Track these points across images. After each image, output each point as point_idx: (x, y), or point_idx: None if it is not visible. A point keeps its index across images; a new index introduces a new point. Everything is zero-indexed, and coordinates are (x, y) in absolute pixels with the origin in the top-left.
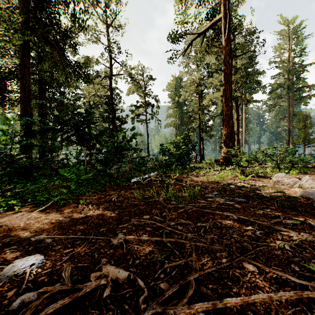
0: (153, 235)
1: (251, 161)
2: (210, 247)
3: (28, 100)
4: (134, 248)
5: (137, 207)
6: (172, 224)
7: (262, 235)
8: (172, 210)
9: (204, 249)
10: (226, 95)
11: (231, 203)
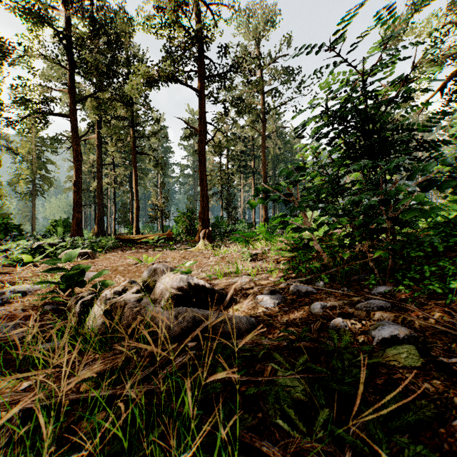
0: None
1: None
2: None
3: None
4: None
5: None
6: None
7: None
8: None
9: None
10: (98, 191)
11: None
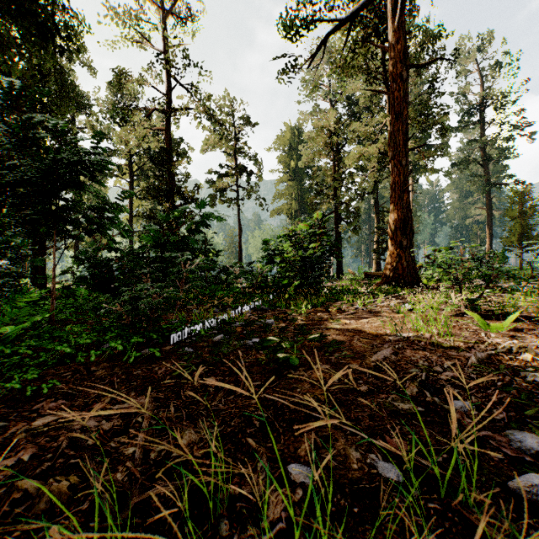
0: None
1: (497, 277)
2: None
3: None
4: None
5: None
6: None
7: None
8: None
9: None
10: (395, 142)
11: None
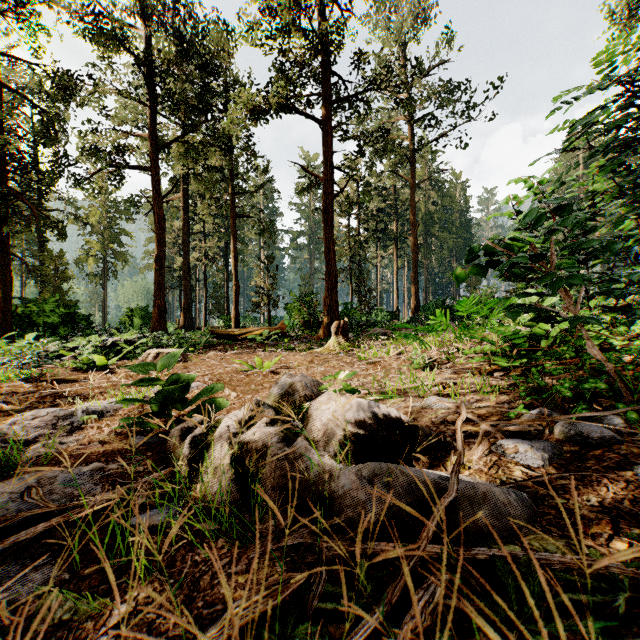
0: None
1: None
2: None
3: None
4: None
5: None
6: None
7: None
8: None
9: None
10: (184, 270)
11: None
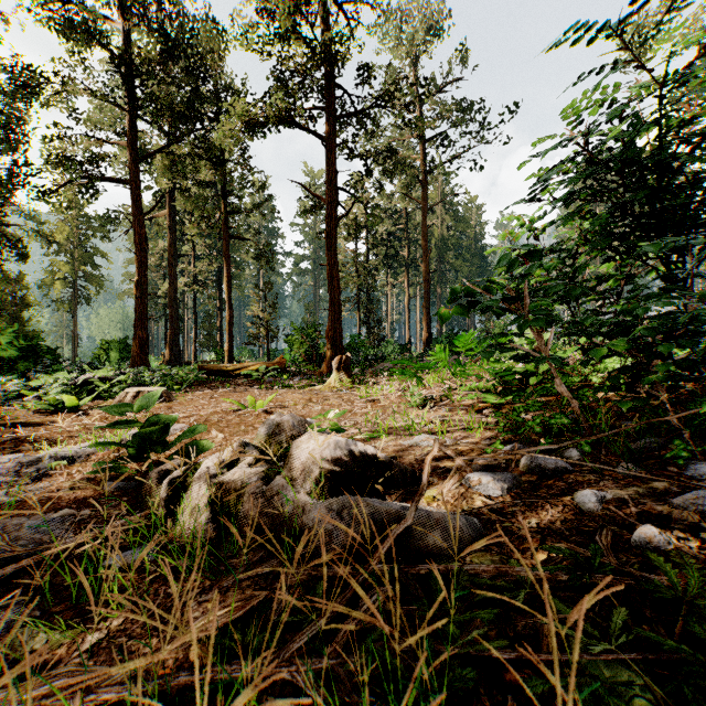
0: None
1: None
2: None
3: None
4: None
5: None
6: None
7: None
8: None
9: None
10: (170, 296)
11: None
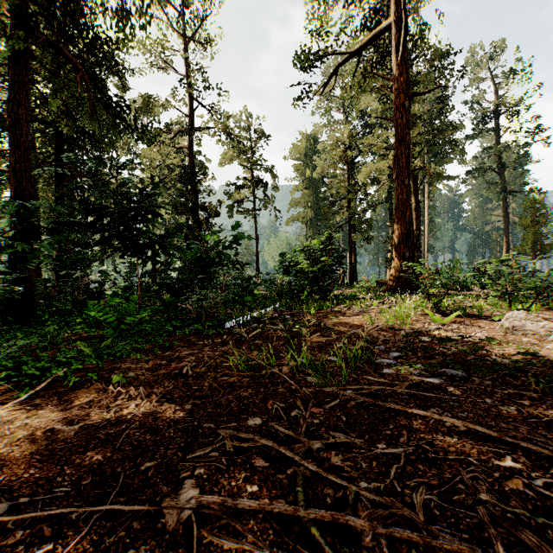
0: (271, 485)
1: (452, 286)
2: (431, 542)
3: (26, 169)
4: (221, 543)
5: (234, 394)
6: (316, 448)
7: (552, 490)
8: (310, 402)
9: (417, 551)
10: (399, 164)
11: (436, 382)
